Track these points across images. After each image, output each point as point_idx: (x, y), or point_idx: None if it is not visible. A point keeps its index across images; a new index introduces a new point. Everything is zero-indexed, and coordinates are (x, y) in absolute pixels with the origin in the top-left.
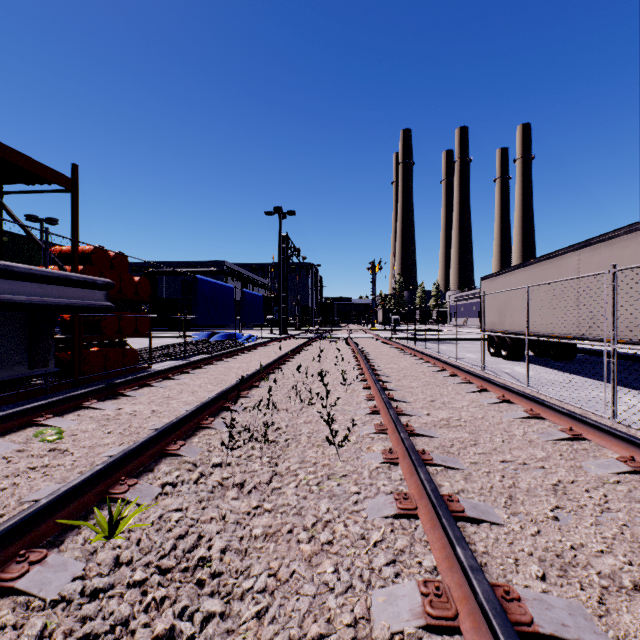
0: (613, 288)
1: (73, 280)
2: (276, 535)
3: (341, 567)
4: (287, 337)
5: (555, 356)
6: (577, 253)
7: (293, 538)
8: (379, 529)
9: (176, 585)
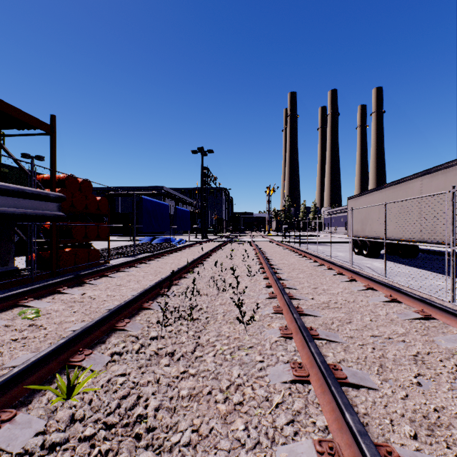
0: (453, 204)
1: (27, 193)
2: (198, 396)
3: (250, 425)
4: (207, 241)
5: (402, 254)
6: (420, 179)
7: (212, 399)
8: (279, 392)
9: (118, 439)
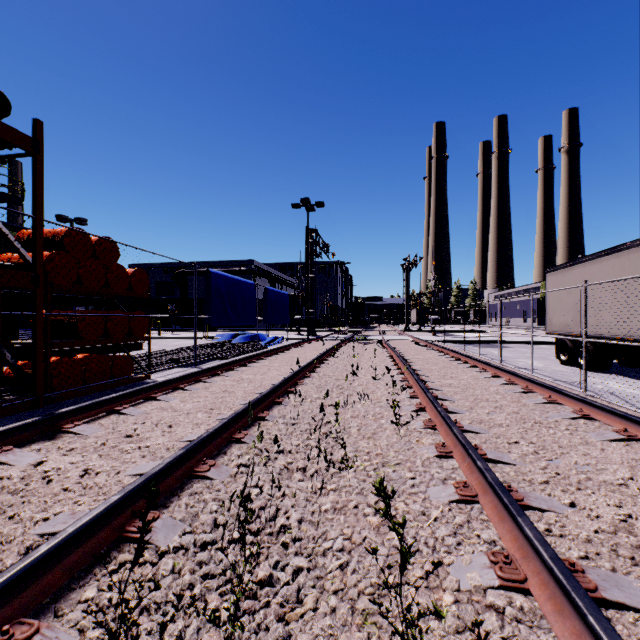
0: None
1: None
2: None
3: None
4: (315, 339)
5: None
6: None
7: None
8: None
9: None
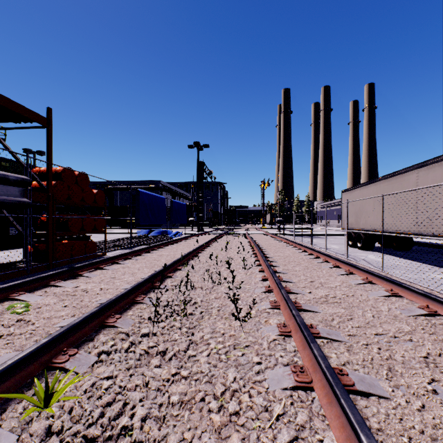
0: None
1: None
2: (190, 403)
3: (248, 442)
4: (203, 233)
5: (397, 247)
6: (416, 171)
7: (205, 407)
8: (280, 401)
9: None
